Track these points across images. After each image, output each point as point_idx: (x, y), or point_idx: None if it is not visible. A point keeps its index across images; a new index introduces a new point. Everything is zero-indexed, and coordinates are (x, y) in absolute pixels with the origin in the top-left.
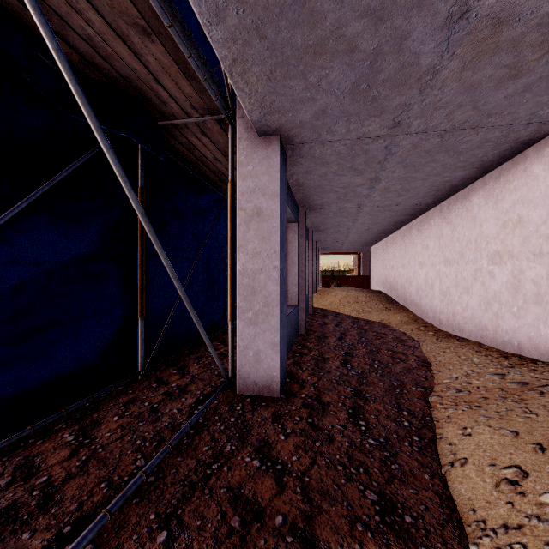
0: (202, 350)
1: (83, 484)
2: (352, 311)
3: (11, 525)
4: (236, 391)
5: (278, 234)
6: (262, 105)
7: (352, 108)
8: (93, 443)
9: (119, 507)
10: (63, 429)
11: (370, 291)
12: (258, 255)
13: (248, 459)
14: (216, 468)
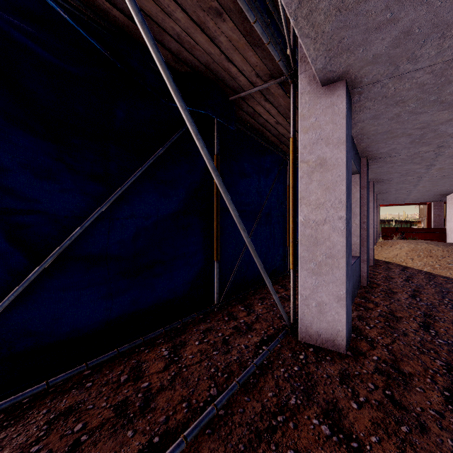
0: (264, 291)
1: (170, 398)
2: (424, 266)
3: (122, 419)
4: (298, 338)
5: (344, 183)
6: (328, 47)
7: (451, 16)
8: (179, 361)
9: (194, 435)
10: (161, 343)
11: (447, 244)
12: (321, 205)
13: (315, 421)
14: (281, 421)
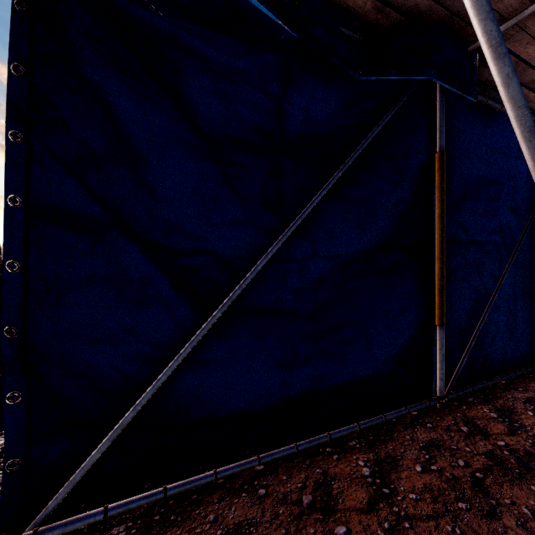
0: (531, 387)
1: None
2: None
3: None
4: None
5: None
6: None
7: None
8: (393, 499)
9: None
10: (356, 449)
11: None
12: None
13: None
14: None
